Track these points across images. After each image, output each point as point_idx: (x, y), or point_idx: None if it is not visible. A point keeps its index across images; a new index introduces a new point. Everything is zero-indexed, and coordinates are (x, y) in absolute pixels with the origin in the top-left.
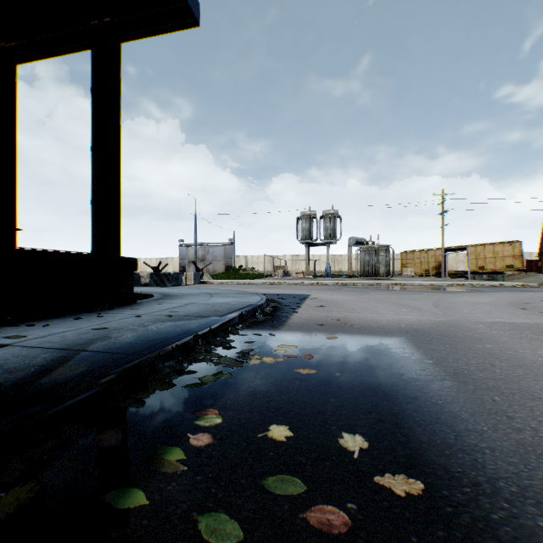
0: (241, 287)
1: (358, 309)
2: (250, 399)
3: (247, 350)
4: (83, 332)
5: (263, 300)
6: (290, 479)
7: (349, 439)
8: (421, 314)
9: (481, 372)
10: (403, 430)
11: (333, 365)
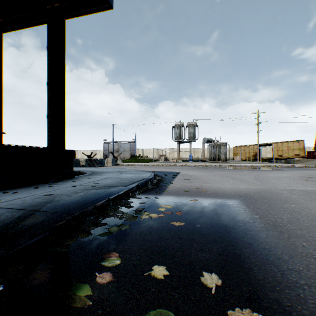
0: (139, 167)
1: (209, 181)
2: (141, 244)
3: (140, 209)
4: (37, 197)
5: (152, 176)
6: (166, 313)
7: (207, 277)
8: (247, 184)
9: (291, 224)
10: (244, 269)
11: (195, 219)
